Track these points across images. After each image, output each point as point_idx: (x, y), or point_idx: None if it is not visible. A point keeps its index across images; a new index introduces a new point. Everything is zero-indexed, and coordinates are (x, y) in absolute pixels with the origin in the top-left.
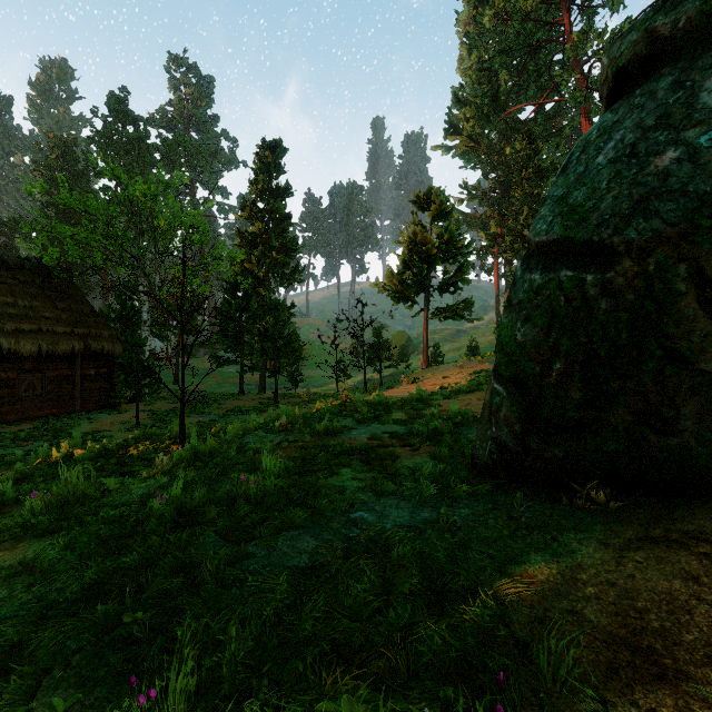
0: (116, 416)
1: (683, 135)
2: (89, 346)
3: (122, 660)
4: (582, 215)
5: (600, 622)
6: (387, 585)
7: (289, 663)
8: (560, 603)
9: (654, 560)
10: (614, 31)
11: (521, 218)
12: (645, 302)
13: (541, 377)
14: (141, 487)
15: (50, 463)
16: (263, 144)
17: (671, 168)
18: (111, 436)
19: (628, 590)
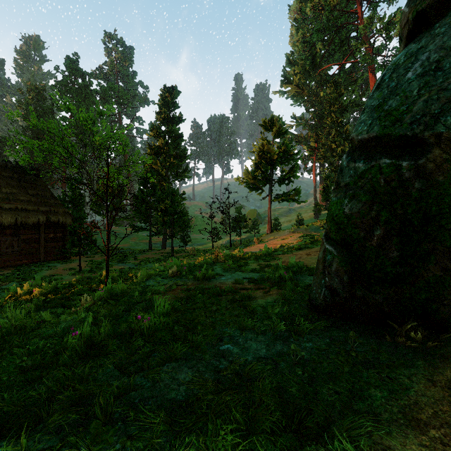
0: (67, 265)
1: None
2: (49, 219)
3: None
4: (397, 116)
5: None
6: (251, 423)
7: None
8: (409, 448)
9: None
10: (390, 17)
11: (330, 137)
12: None
13: (364, 240)
14: (67, 321)
15: (16, 298)
16: (164, 88)
17: None
18: (62, 278)
19: None
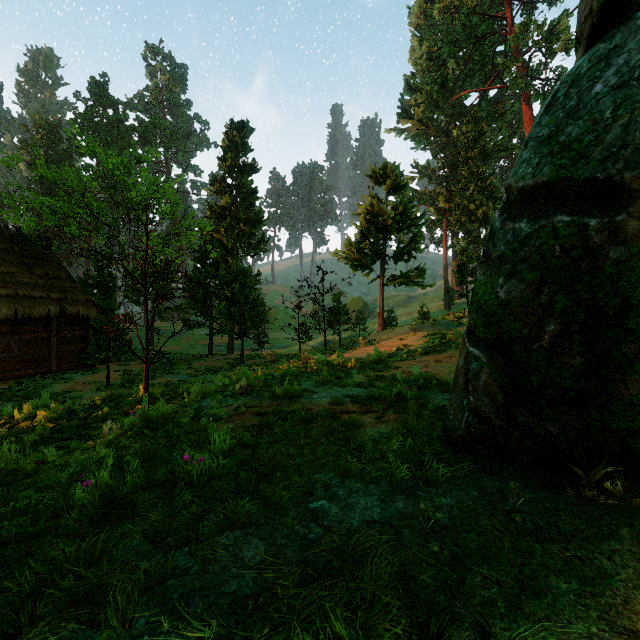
0: (89, 376)
1: None
2: (64, 310)
3: None
4: (580, 150)
5: None
6: (360, 638)
7: None
8: None
9: None
10: (552, 23)
11: (467, 194)
12: None
13: (530, 340)
14: (80, 461)
15: (11, 425)
16: (231, 124)
17: None
18: (81, 396)
19: None
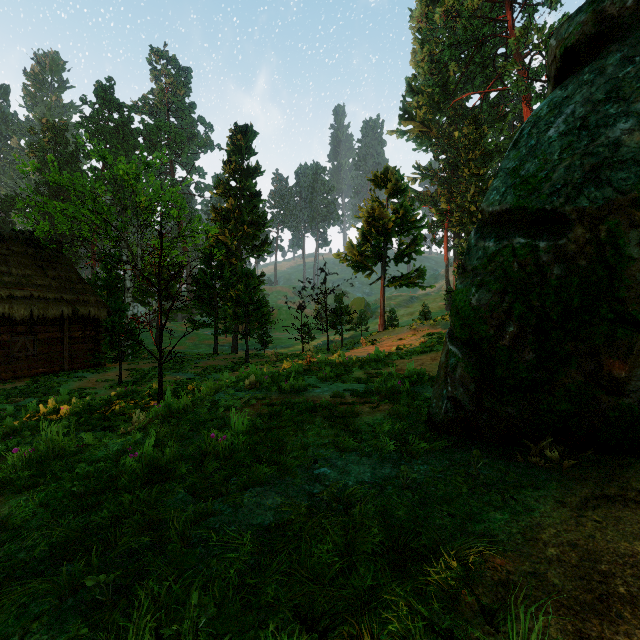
0: (101, 375)
1: (633, 107)
2: (77, 311)
3: (84, 625)
4: (534, 185)
5: (564, 586)
6: (350, 545)
7: (251, 631)
8: (522, 565)
9: (613, 519)
10: (552, 27)
11: (468, 195)
12: (597, 267)
13: (495, 339)
14: (118, 443)
15: (38, 418)
16: (235, 128)
17: (622, 139)
18: (96, 393)
19: (589, 551)
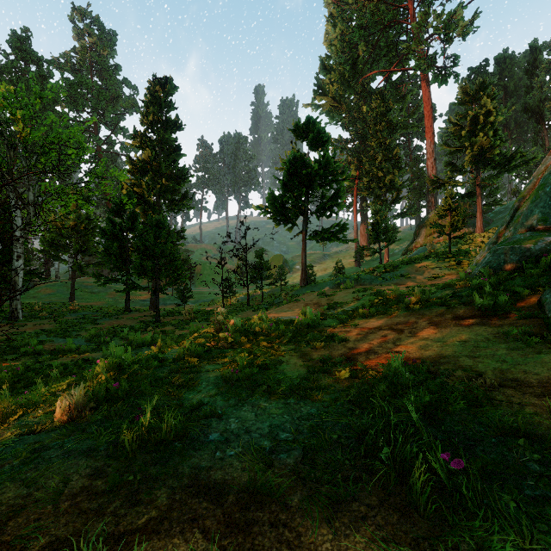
0: None
1: None
2: None
3: None
4: None
5: None
6: None
7: None
8: None
9: None
10: (449, 14)
11: (376, 162)
12: None
13: None
14: None
15: None
16: (154, 79)
17: None
18: None
19: None
